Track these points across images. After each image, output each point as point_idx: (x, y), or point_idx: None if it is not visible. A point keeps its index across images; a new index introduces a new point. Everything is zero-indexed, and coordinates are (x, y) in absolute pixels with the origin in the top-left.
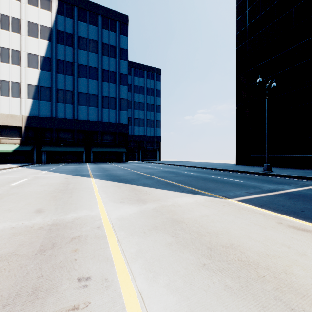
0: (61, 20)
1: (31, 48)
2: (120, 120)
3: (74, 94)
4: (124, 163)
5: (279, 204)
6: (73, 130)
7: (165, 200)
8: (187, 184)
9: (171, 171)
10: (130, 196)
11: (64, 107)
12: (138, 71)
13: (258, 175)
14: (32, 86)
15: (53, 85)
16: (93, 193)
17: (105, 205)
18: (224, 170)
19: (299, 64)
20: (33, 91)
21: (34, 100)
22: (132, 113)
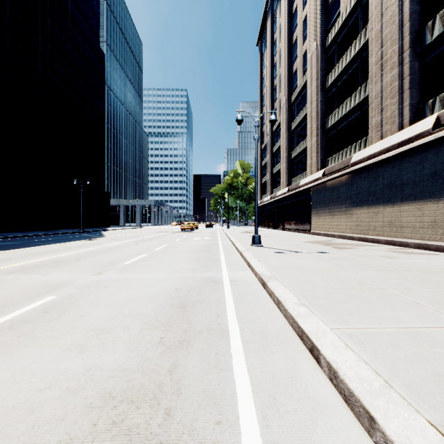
0: None
1: None
2: None
3: None
4: None
5: None
6: None
7: None
8: None
9: None
10: None
11: None
12: None
13: None
14: None
15: None
16: None
17: None
18: None
19: None
20: None
21: None
22: None
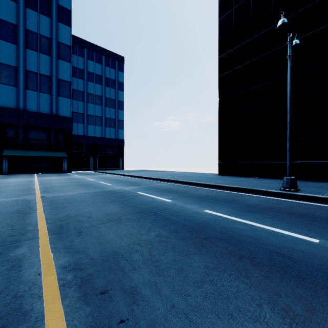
0: None
1: None
2: (59, 110)
3: None
4: (63, 173)
5: None
6: None
7: None
8: None
9: (119, 194)
10: None
11: None
12: (93, 54)
13: (288, 200)
14: None
15: None
16: None
17: None
18: (214, 186)
19: (305, 35)
20: None
21: None
22: (85, 107)
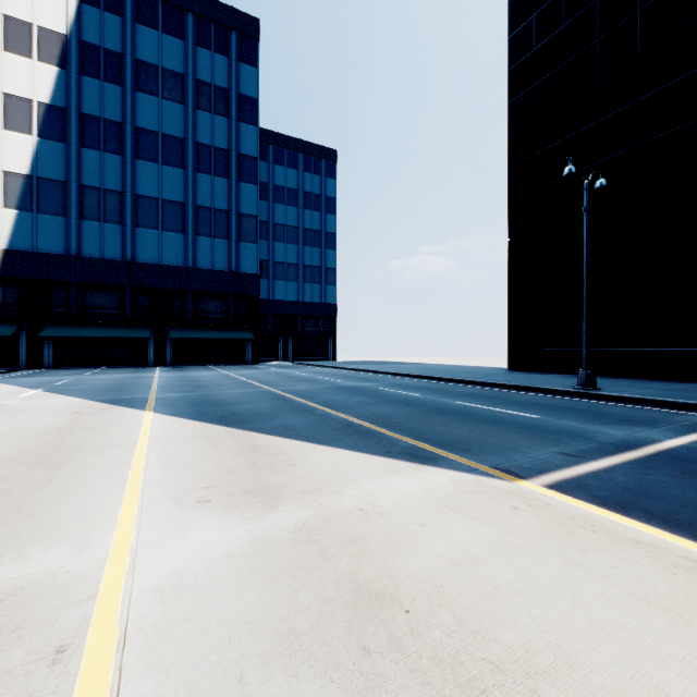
0: (93, 19)
1: (15, 81)
2: (240, 264)
3: (125, 201)
4: (249, 366)
5: (671, 500)
6: (124, 287)
7: (336, 490)
8: (400, 428)
9: (359, 389)
10: (236, 476)
11: (100, 230)
12: (283, 153)
13: (567, 398)
14: (16, 176)
15: (71, 176)
16: (127, 467)
17: (140, 518)
18: (486, 384)
19: (651, 140)
20: (20, 189)
21: (22, 211)
22: (271, 250)
